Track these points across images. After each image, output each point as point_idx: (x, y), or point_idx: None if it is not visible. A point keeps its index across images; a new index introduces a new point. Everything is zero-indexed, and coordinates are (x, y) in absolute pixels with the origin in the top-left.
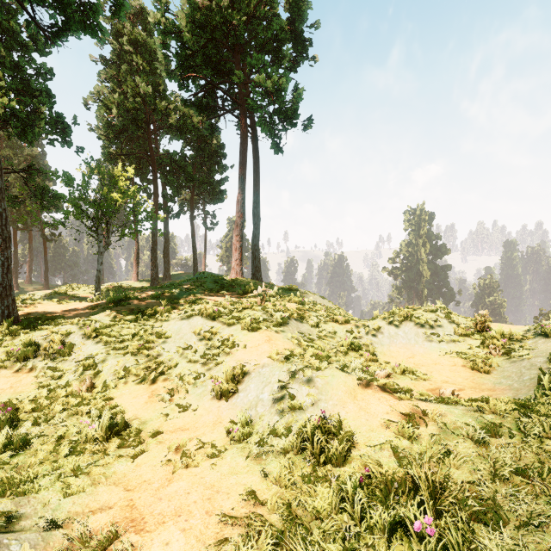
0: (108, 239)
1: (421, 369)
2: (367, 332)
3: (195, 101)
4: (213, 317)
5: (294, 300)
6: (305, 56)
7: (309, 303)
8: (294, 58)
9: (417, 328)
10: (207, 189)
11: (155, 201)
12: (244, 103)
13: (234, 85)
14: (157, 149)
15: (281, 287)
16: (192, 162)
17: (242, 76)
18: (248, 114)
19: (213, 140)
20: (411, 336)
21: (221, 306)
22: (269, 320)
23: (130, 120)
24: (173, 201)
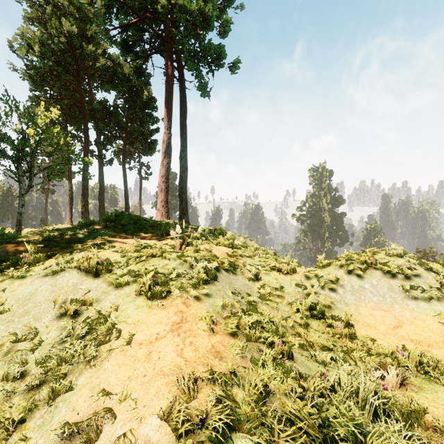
0: (31, 181)
1: (436, 356)
2: (322, 286)
3: (120, 41)
4: (94, 271)
5: (222, 243)
6: (231, 0)
7: (239, 246)
8: (221, 5)
9: (389, 279)
10: (139, 138)
11: (85, 147)
12: (170, 40)
13: (160, 24)
14: (92, 101)
15: (208, 228)
16: (123, 110)
17: (166, 3)
18: (174, 52)
19: (145, 92)
20: (384, 290)
21: (124, 251)
22: (186, 275)
23: (56, 62)
24: (105, 149)
